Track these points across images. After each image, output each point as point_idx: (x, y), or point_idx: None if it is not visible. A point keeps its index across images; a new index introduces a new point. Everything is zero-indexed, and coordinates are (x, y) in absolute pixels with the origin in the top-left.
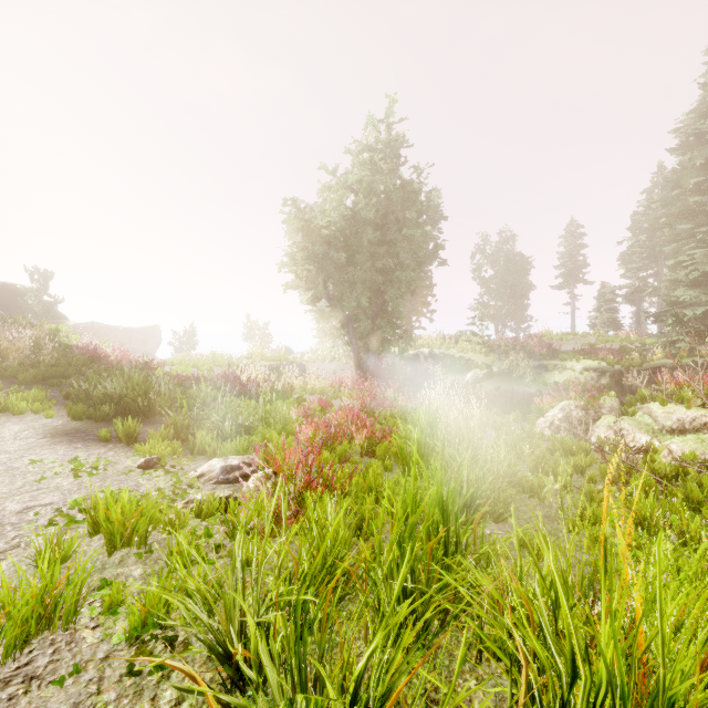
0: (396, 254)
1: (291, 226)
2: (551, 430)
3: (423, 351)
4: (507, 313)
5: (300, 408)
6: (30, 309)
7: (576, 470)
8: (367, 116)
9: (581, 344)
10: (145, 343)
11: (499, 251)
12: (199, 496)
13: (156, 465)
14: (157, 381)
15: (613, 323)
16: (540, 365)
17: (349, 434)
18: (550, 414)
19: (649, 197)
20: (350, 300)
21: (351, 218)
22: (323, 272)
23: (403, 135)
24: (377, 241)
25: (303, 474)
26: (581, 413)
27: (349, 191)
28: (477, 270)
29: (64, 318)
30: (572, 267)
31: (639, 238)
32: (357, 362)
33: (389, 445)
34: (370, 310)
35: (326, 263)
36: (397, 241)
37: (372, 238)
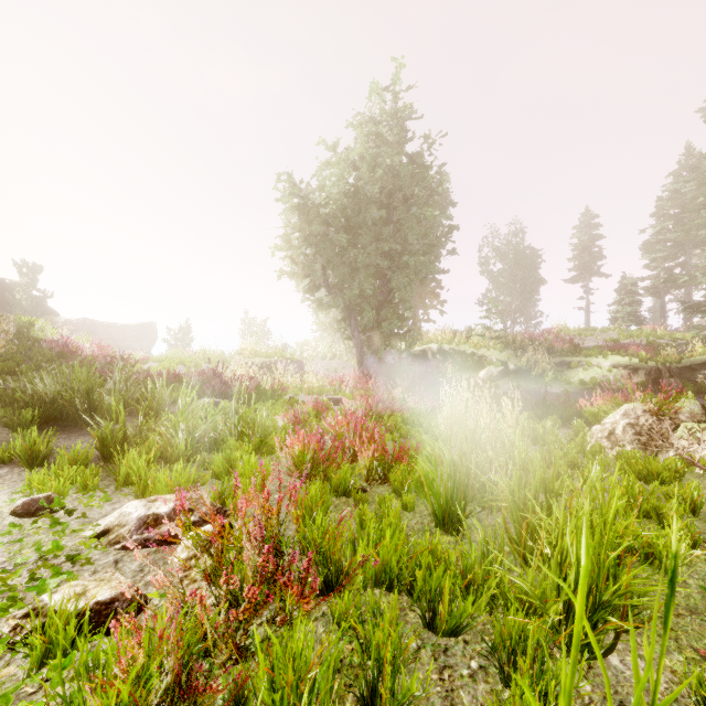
0: (403, 239)
1: (290, 217)
2: (610, 442)
3: (431, 347)
4: (516, 309)
5: (289, 412)
6: (18, 304)
7: (684, 508)
8: (371, 83)
9: (601, 340)
10: (140, 340)
11: (508, 244)
12: (55, 599)
13: (43, 509)
14: (112, 378)
15: (636, 317)
16: (561, 362)
17: (350, 448)
18: (608, 420)
19: (676, 181)
20: (352, 288)
21: (353, 195)
22: (322, 257)
23: (411, 105)
24: (382, 223)
25: (259, 557)
26: (651, 419)
27: (350, 166)
28: (485, 264)
29: (56, 314)
30: (587, 259)
31: (665, 225)
32: (360, 358)
33: (406, 464)
34: (374, 299)
35: (325, 246)
36: (405, 222)
37: (377, 217)
